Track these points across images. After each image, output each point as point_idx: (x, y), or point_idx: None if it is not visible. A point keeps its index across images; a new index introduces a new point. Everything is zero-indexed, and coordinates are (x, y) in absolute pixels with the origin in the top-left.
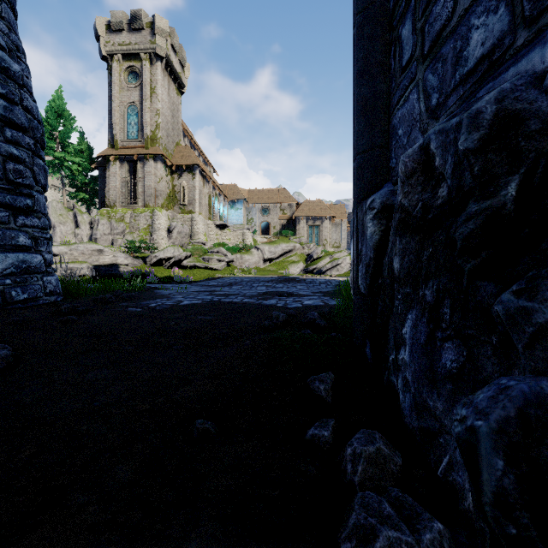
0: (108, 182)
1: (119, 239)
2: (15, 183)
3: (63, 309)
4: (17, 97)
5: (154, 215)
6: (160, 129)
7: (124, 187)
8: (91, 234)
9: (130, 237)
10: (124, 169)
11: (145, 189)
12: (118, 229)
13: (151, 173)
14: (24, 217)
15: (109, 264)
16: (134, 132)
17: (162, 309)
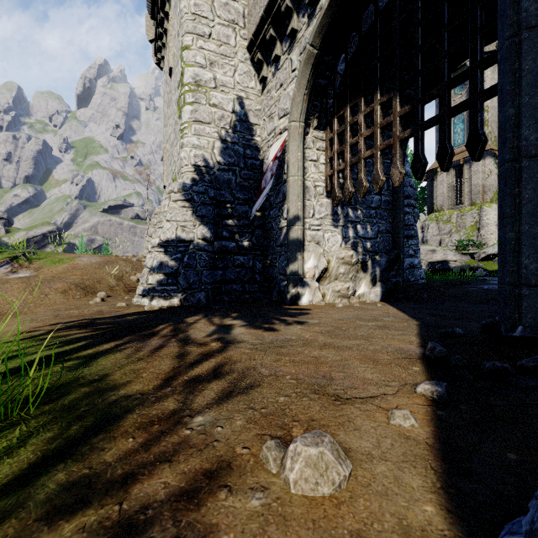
0: (435, 191)
1: (446, 238)
2: (407, 225)
3: (434, 285)
4: (408, 183)
5: (481, 211)
6: (488, 125)
7: (450, 191)
8: (422, 236)
9: (456, 236)
10: (450, 176)
11: (471, 188)
12: (445, 230)
13: (478, 171)
14: (411, 241)
15: (440, 260)
16: (459, 138)
17: (492, 290)
